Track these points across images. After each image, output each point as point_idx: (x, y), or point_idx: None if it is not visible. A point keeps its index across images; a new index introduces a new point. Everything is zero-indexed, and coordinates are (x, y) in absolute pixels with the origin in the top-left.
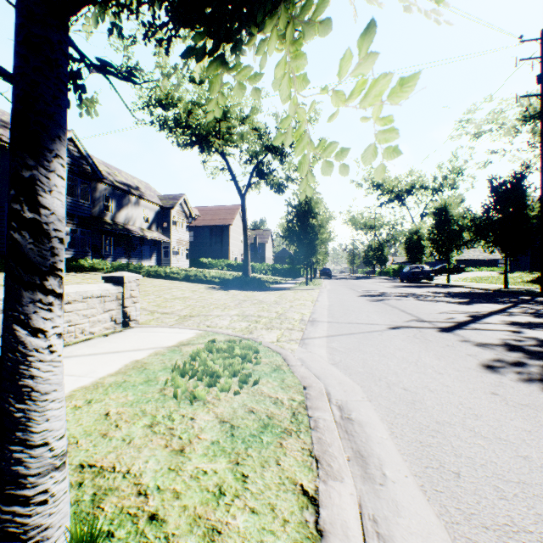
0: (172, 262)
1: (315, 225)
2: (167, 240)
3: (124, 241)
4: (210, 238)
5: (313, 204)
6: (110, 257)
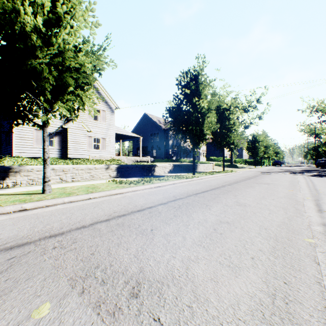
0: (200, 159)
1: (257, 146)
2: (198, 150)
3: (185, 152)
4: (214, 147)
5: (257, 138)
6: (182, 158)
